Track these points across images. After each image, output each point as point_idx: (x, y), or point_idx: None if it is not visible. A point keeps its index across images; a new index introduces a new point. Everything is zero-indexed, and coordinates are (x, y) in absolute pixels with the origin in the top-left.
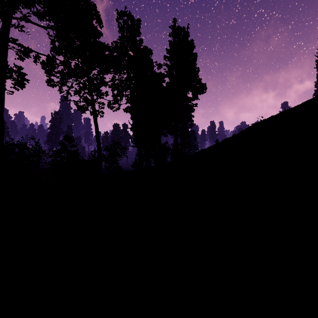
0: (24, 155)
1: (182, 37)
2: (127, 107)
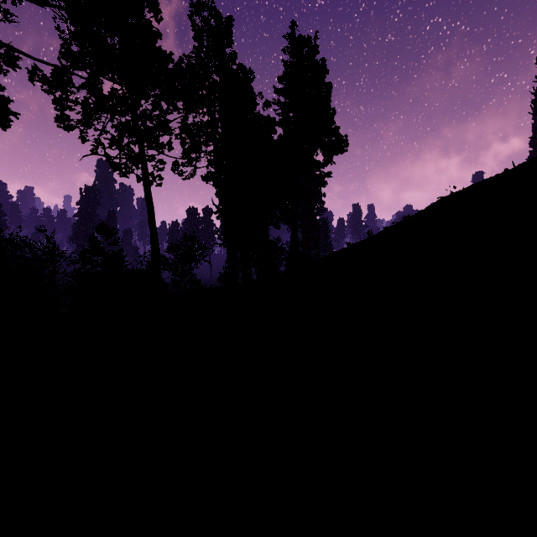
0: (22, 259)
1: (306, 53)
2: (209, 172)
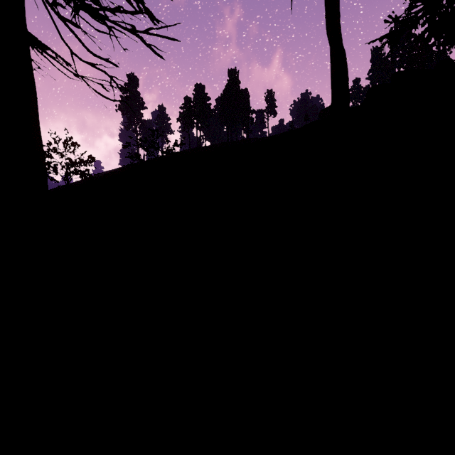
0: None
1: None
2: None
